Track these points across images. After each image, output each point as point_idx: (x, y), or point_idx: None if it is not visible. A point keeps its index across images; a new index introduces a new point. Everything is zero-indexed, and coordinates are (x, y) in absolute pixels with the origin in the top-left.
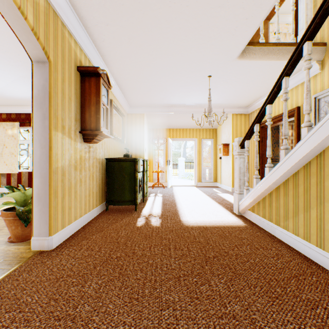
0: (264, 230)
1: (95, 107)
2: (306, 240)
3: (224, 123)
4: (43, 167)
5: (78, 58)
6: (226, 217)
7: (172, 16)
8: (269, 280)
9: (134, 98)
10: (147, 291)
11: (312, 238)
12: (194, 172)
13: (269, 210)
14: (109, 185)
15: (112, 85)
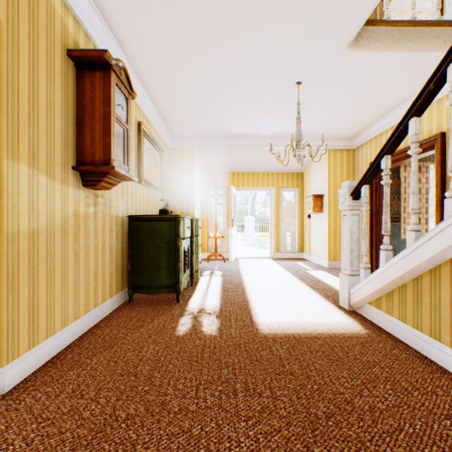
0: (405, 343)
1: (102, 123)
2: None
3: (316, 163)
4: None
5: (71, 35)
6: (330, 315)
7: None
8: None
9: (178, 124)
10: None
11: None
12: (270, 237)
13: (414, 309)
14: (133, 260)
15: (142, 98)
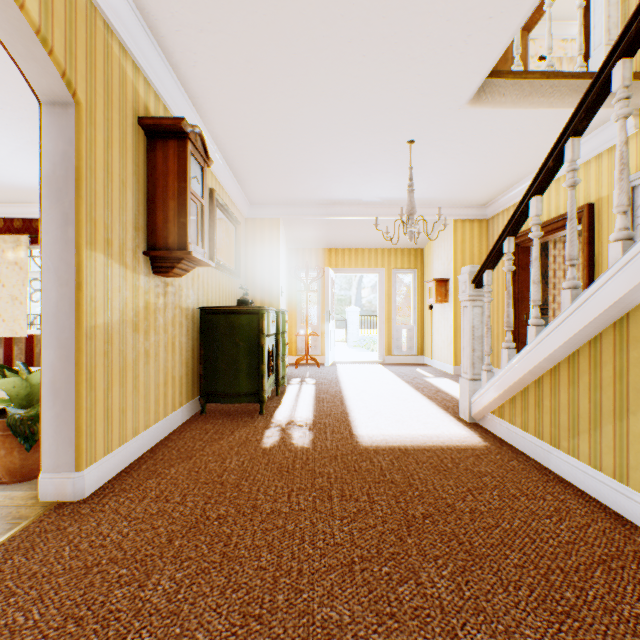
0: (526, 455)
1: (176, 201)
2: (618, 480)
3: (439, 237)
4: (64, 326)
5: (142, 100)
6: (446, 427)
7: (337, 12)
8: (546, 572)
9: (259, 188)
10: (282, 599)
11: (633, 477)
12: (379, 335)
13: (535, 415)
14: (207, 362)
15: (215, 159)
